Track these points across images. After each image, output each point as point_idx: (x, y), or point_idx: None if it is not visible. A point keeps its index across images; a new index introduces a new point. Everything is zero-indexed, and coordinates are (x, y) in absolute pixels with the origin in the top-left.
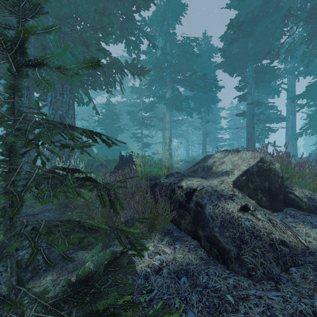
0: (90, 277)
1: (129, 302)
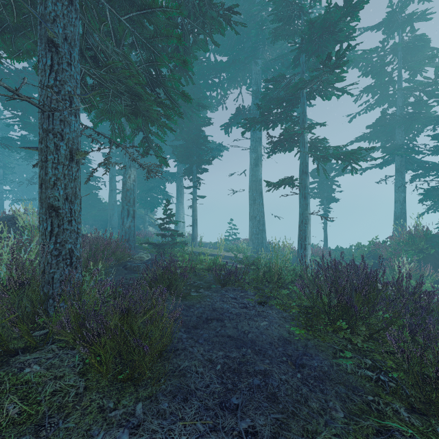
0: (155, 245)
1: (154, 246)
